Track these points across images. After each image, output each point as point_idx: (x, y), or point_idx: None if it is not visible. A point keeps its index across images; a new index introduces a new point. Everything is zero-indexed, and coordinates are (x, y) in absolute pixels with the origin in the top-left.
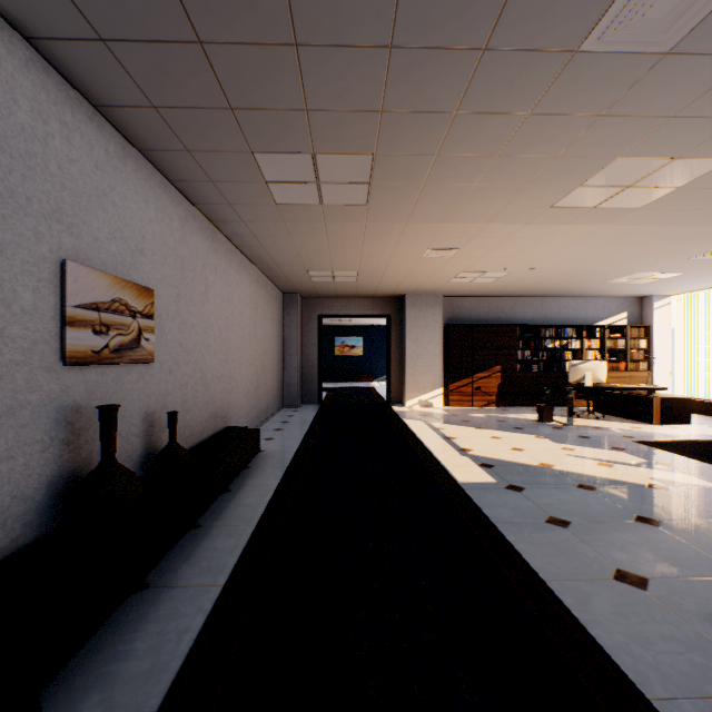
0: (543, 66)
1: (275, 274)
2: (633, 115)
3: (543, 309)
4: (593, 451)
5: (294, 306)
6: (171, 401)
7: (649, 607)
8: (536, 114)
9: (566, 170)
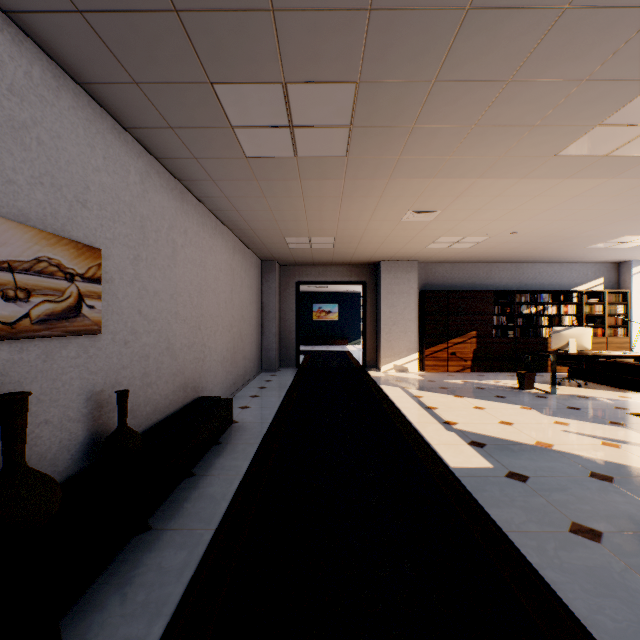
0: None
1: (252, 240)
2: None
3: (518, 275)
4: (590, 426)
5: (272, 273)
6: (127, 375)
7: None
8: (577, 6)
9: (589, 102)
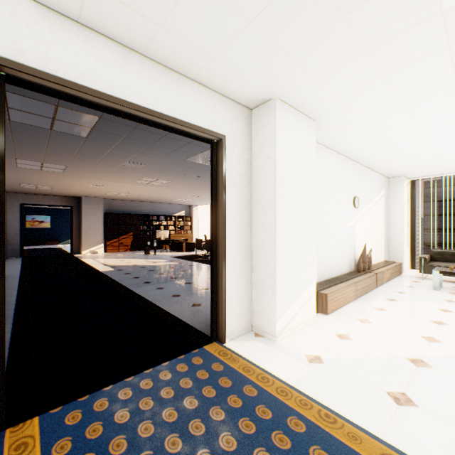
0: (114, 165)
1: None
2: (141, 173)
3: (153, 208)
4: (155, 260)
5: None
6: None
7: (136, 279)
8: (117, 169)
9: (132, 177)
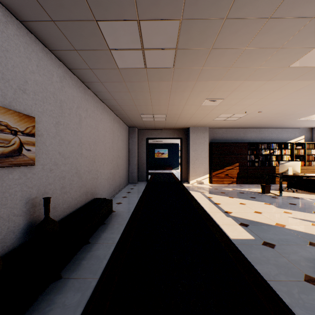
0: None
1: (123, 116)
2: None
3: (260, 134)
4: (303, 214)
5: (134, 133)
6: (52, 188)
7: None
8: None
9: (313, 32)
